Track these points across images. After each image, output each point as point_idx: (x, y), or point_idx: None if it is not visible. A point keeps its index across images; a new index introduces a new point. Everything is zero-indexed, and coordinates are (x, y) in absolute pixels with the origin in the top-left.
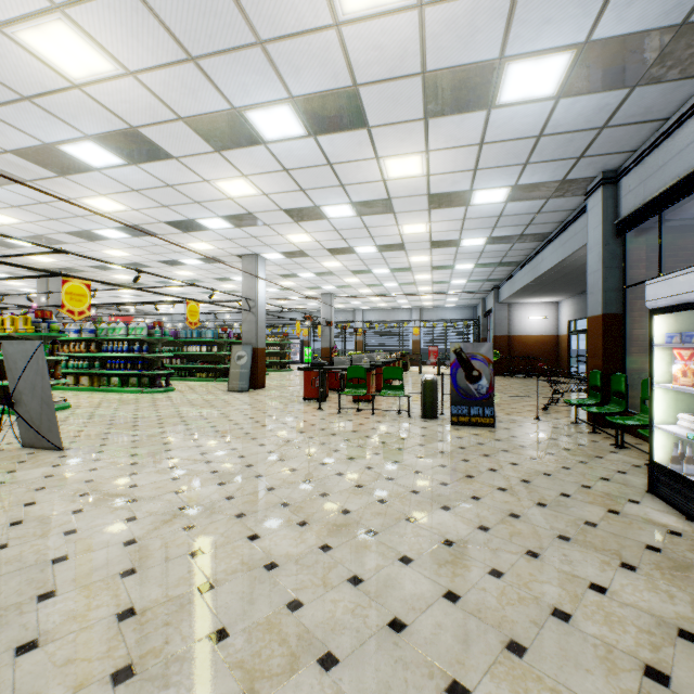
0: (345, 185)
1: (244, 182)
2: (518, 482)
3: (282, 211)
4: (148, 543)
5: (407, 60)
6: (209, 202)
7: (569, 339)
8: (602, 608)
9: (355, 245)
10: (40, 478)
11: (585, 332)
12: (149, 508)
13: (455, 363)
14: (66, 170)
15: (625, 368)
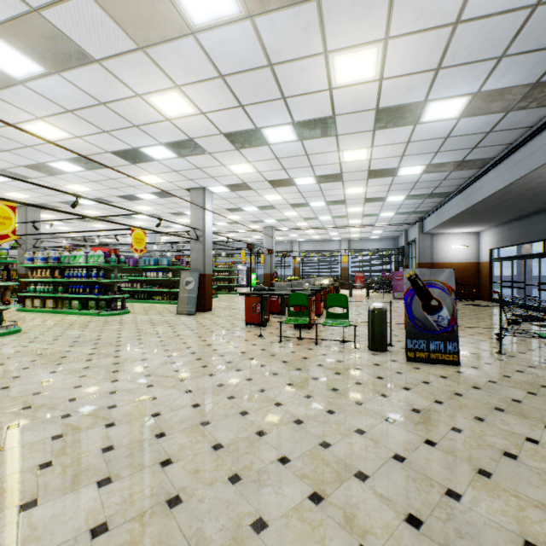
0: (287, 98)
1: (179, 97)
2: None
3: (222, 136)
4: None
5: None
6: (148, 125)
7: (491, 266)
8: None
9: (294, 176)
10: None
11: (509, 259)
12: None
13: (410, 291)
14: None
15: None
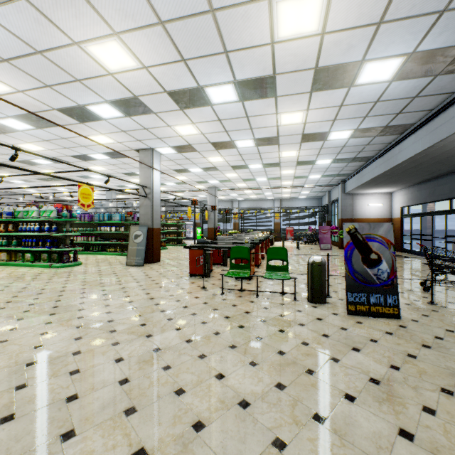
0: (229, 53)
1: (118, 46)
2: None
3: (166, 95)
4: None
5: None
6: (90, 79)
7: (402, 221)
8: None
9: (235, 139)
10: None
11: (419, 215)
12: None
13: (350, 245)
14: None
15: None
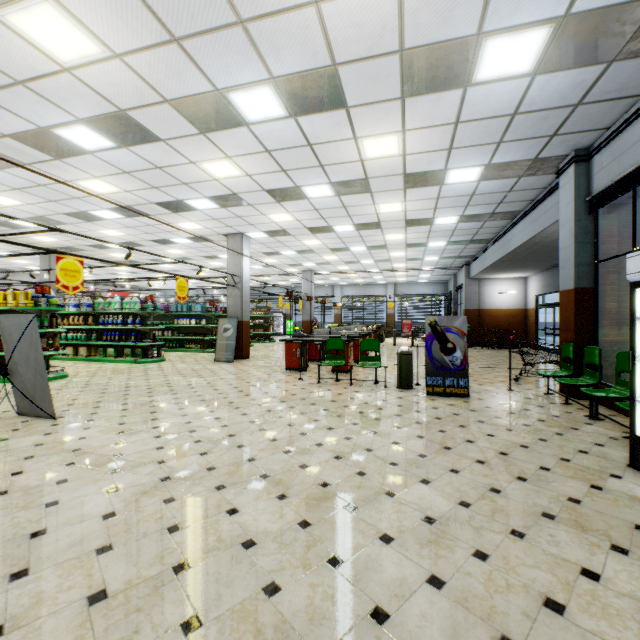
0: (324, 166)
1: (228, 164)
2: (496, 454)
3: (265, 192)
4: (126, 517)
5: (385, 37)
6: (196, 183)
7: (537, 313)
8: (597, 599)
9: (333, 224)
10: (30, 447)
11: (552, 306)
12: (131, 478)
13: (430, 336)
14: (61, 154)
15: (597, 340)
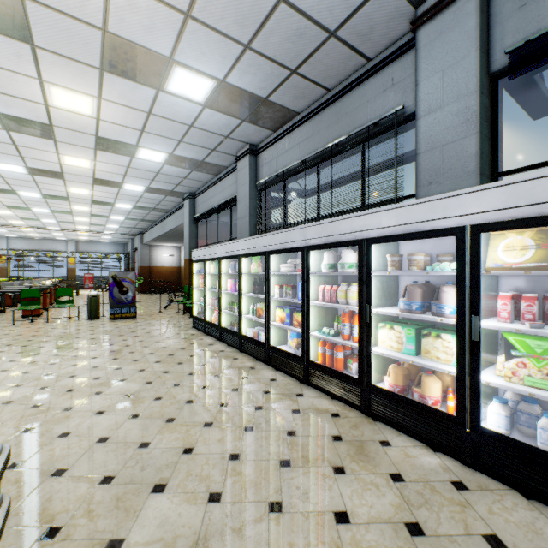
0: (25, 157)
1: None
2: (145, 333)
3: None
4: None
5: (88, 129)
6: None
7: None
8: (164, 350)
9: (19, 189)
10: None
11: None
12: None
13: (113, 284)
14: None
15: None
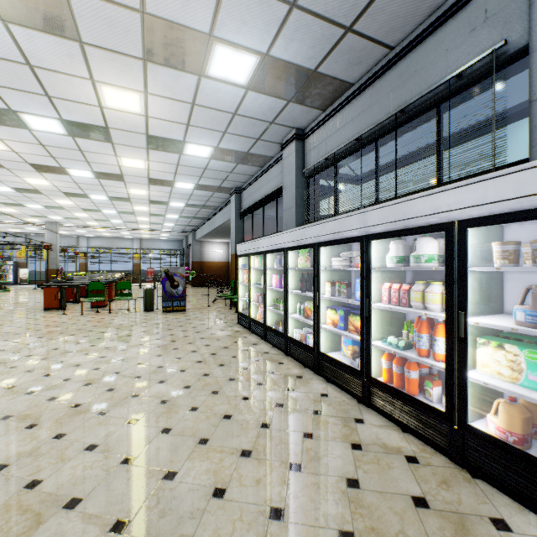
0: (90, 162)
1: None
2: (191, 328)
3: (27, 164)
4: None
5: (139, 128)
6: None
7: None
8: (207, 348)
9: (90, 193)
10: None
11: None
12: None
13: (165, 278)
14: None
15: None
